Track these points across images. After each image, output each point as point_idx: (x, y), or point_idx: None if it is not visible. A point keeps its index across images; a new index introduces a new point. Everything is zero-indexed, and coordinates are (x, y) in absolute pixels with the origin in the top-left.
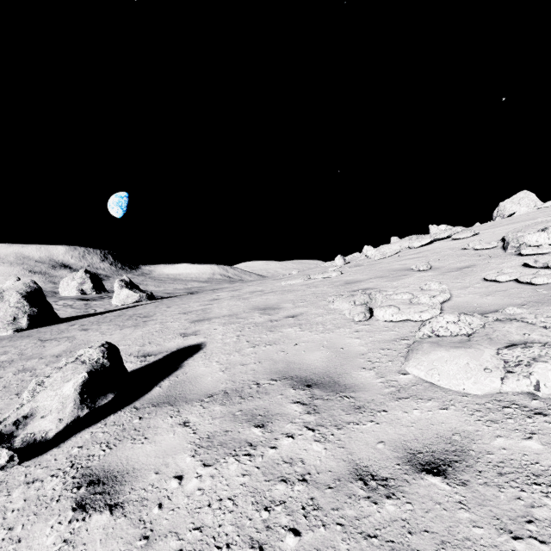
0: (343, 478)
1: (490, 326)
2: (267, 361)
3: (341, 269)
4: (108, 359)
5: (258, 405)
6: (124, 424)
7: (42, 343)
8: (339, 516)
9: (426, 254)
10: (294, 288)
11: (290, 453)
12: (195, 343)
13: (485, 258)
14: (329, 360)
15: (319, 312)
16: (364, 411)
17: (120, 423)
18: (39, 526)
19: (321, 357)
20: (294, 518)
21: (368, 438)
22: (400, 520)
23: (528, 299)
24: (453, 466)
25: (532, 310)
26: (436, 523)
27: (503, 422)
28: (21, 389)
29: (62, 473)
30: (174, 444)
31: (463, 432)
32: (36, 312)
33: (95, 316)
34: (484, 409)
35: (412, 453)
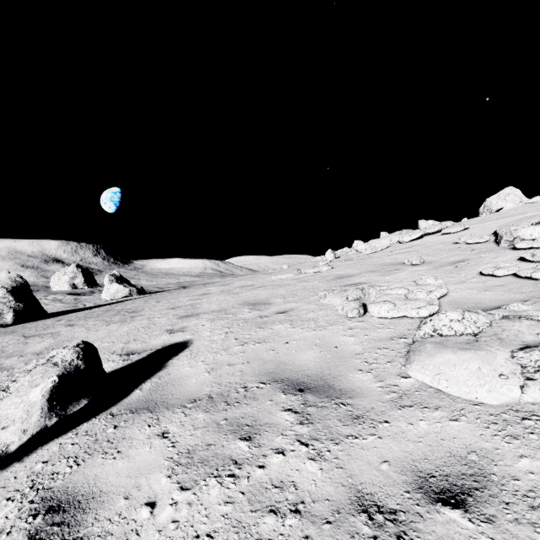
0: (343, 509)
1: (497, 325)
2: (256, 361)
3: (331, 263)
4: (84, 360)
5: (245, 412)
6: (97, 434)
7: (25, 340)
8: None
9: (417, 248)
10: (285, 283)
11: (280, 474)
12: (182, 341)
13: (479, 252)
14: (322, 360)
15: (311, 307)
16: (364, 422)
17: (92, 432)
18: None
19: (314, 357)
20: None
21: (370, 456)
22: None
23: (530, 294)
24: (473, 495)
25: (536, 306)
26: None
27: (525, 438)
28: None
29: (20, 495)
30: (149, 460)
31: (480, 450)
32: (22, 307)
33: (84, 311)
34: (500, 421)
35: (423, 477)
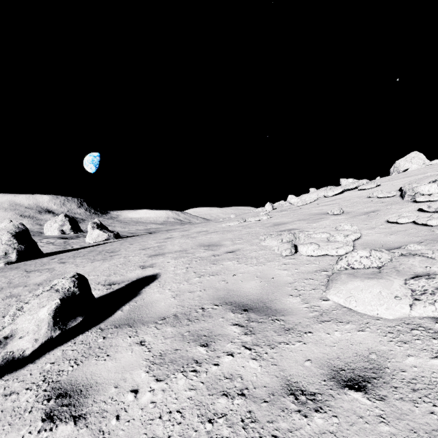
0: (276, 392)
1: (396, 260)
2: (210, 289)
3: (270, 213)
4: (78, 288)
5: (203, 326)
6: (90, 343)
7: (27, 274)
8: (274, 429)
9: (338, 201)
10: (233, 229)
11: (230, 369)
12: (152, 274)
13: (387, 205)
14: (262, 288)
15: (253, 248)
16: (293, 333)
17: (87, 342)
18: (12, 435)
19: (255, 286)
20: (234, 430)
21: (297, 357)
22: (328, 432)
23: (424, 237)
24: (372, 382)
25: (429, 246)
26: (360, 435)
27: (412, 342)
28: (7, 312)
29: (35, 386)
30: (131, 361)
31: (379, 352)
32: (23, 248)
33: (72, 251)
34: (395, 331)
35: (336, 370)
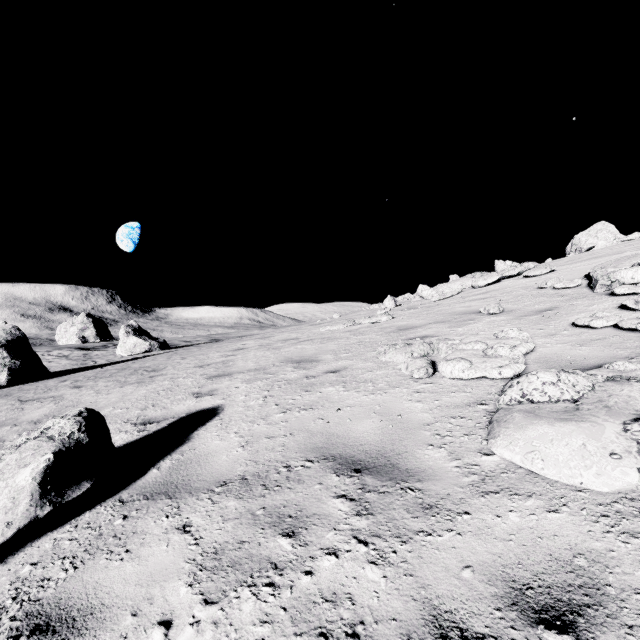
0: (414, 633)
1: (602, 389)
2: (301, 432)
3: (392, 312)
4: (87, 433)
5: (288, 499)
6: (101, 527)
7: (21, 405)
8: None
9: (494, 294)
10: (336, 336)
11: (333, 583)
12: (210, 407)
13: (569, 299)
14: (383, 432)
15: (368, 365)
16: (438, 513)
17: (96, 524)
18: None
19: (373, 428)
20: None
21: (448, 560)
22: None
23: (636, 350)
24: (585, 614)
25: None
26: None
27: None
28: None
29: None
30: (165, 563)
31: (589, 552)
32: (19, 364)
33: (94, 369)
34: (612, 513)
35: (518, 588)
